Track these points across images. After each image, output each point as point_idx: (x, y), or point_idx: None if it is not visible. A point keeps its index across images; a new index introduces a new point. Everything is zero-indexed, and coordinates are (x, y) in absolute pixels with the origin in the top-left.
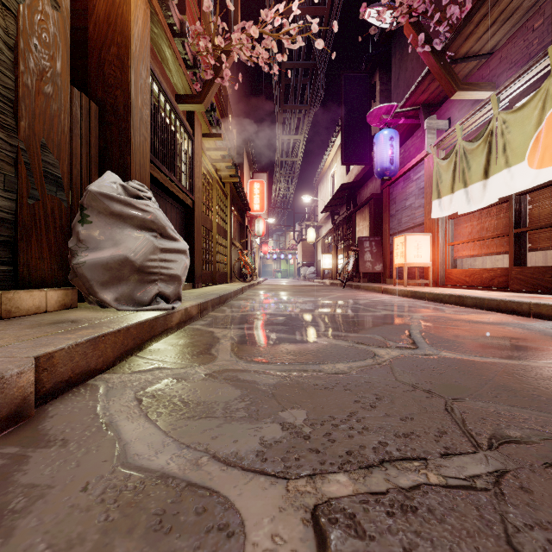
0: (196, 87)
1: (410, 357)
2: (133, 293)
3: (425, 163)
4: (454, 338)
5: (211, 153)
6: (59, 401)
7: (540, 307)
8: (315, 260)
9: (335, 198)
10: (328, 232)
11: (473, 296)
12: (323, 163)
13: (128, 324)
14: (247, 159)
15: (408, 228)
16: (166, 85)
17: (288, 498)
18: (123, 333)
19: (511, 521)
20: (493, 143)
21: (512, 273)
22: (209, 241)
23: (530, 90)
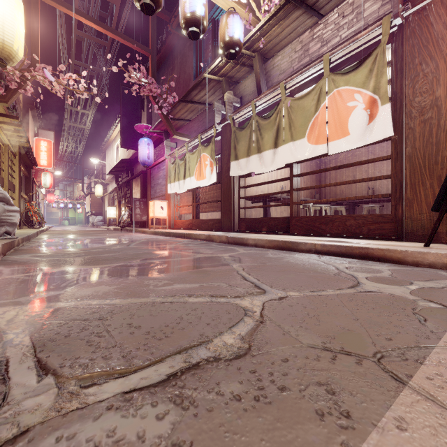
0: (0, 90)
1: (123, 247)
2: None
3: (166, 162)
4: (145, 244)
5: (5, 125)
6: (2, 259)
7: (187, 234)
8: (103, 211)
9: (118, 167)
10: (113, 190)
11: (173, 232)
12: (110, 135)
13: (7, 241)
14: (31, 116)
15: (159, 196)
16: None
17: (80, 257)
18: (7, 244)
19: (115, 255)
20: (186, 164)
21: (193, 222)
22: None
23: (197, 146)
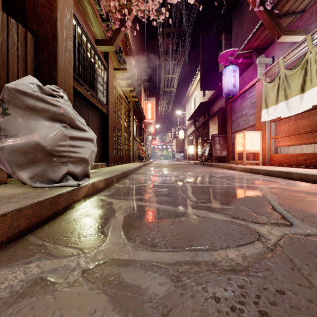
0: (108, 34)
1: (296, 239)
2: (46, 173)
3: (256, 86)
4: (314, 211)
5: (120, 81)
6: None
7: None
8: (183, 149)
9: (196, 111)
10: (191, 132)
11: (298, 172)
12: (189, 91)
13: (21, 205)
14: (143, 89)
15: (244, 128)
16: (87, 30)
17: None
18: (12, 215)
19: None
20: (308, 68)
21: None
22: (119, 136)
23: None
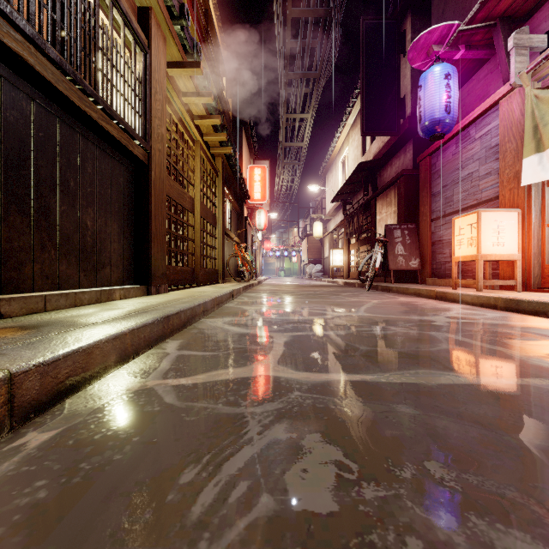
0: None
1: None
2: None
3: (502, 107)
4: None
5: (190, 100)
6: None
7: None
8: (321, 257)
9: (350, 183)
10: (338, 225)
11: None
12: (332, 148)
13: None
14: (246, 143)
15: (465, 208)
16: None
17: None
18: None
19: None
20: None
21: None
22: (188, 225)
23: None
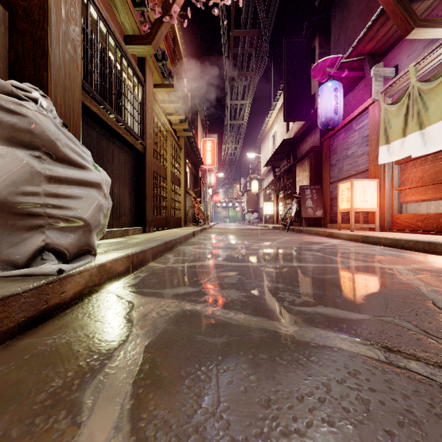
0: (144, 28)
1: None
2: None
3: (370, 112)
4: None
5: (165, 105)
6: None
7: None
8: (258, 208)
9: (277, 153)
10: (269, 183)
11: None
12: (265, 125)
13: None
14: (200, 121)
15: (350, 176)
16: (108, 16)
17: None
18: None
19: None
20: None
21: None
22: (163, 188)
23: None
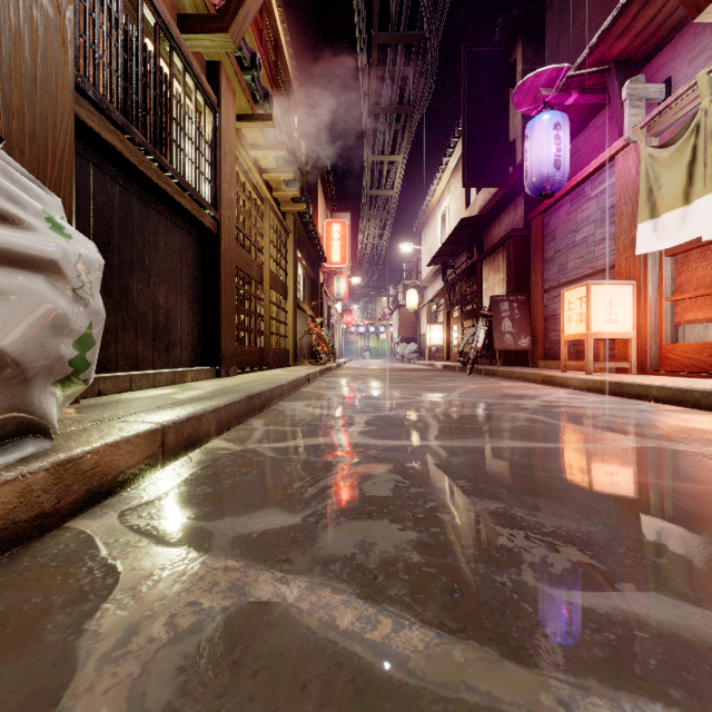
0: (215, 1)
1: None
2: None
3: (618, 163)
4: None
5: (259, 154)
6: None
7: None
8: (417, 334)
9: (450, 243)
10: (437, 294)
11: None
12: (430, 197)
13: None
14: (322, 191)
15: (580, 278)
16: None
17: None
18: None
19: None
20: None
21: None
22: (256, 298)
23: None
